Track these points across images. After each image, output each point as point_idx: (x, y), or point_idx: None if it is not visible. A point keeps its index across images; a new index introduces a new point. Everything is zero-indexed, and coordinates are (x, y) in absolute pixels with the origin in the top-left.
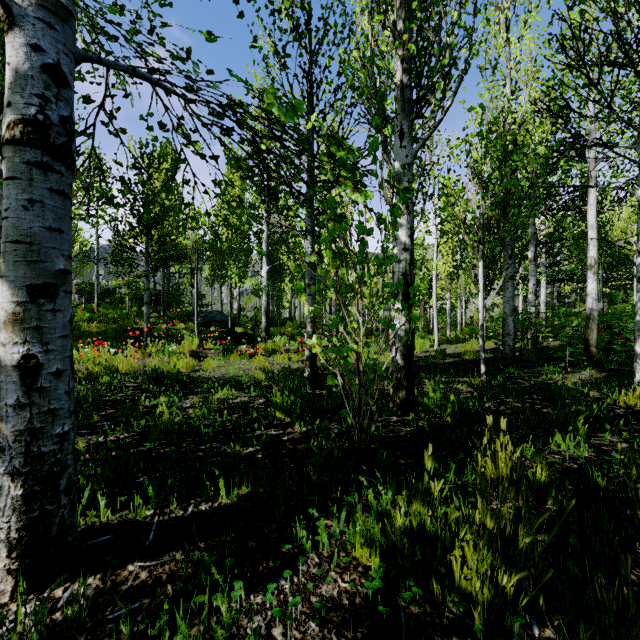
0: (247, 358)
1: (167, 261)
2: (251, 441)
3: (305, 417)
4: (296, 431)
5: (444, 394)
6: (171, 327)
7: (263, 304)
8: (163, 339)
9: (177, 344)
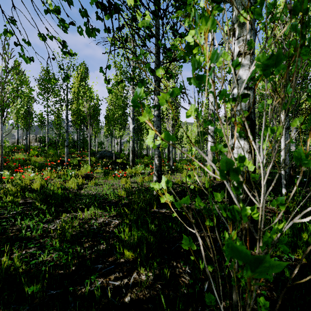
0: (119, 178)
1: (81, 124)
2: (83, 307)
3: (152, 251)
4: (141, 280)
5: (291, 230)
6: (82, 159)
7: (130, 146)
8: (76, 166)
9: (75, 170)
